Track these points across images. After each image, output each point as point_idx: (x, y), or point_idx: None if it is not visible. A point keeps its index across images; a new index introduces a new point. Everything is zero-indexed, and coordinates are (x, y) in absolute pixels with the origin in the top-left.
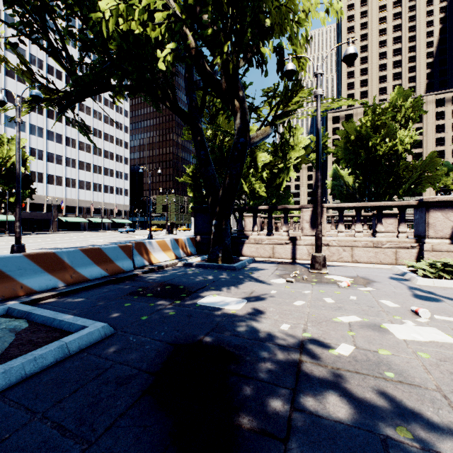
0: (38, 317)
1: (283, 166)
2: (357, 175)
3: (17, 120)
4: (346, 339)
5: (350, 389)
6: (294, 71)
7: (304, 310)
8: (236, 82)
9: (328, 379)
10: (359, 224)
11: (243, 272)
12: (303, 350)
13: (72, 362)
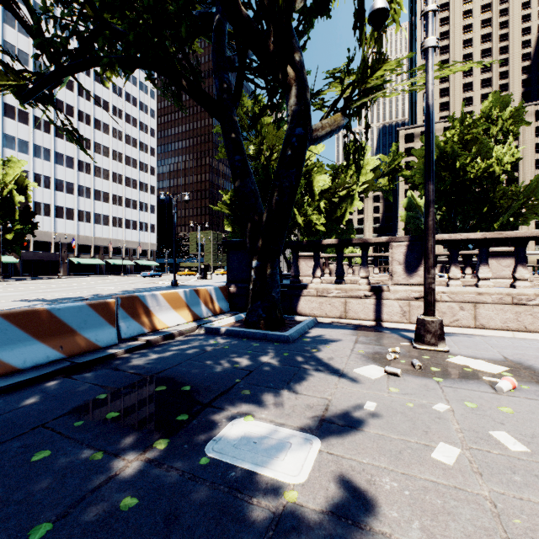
0: None
1: (345, 194)
2: (440, 204)
3: None
4: None
5: None
6: (387, 11)
7: (475, 489)
8: (289, 29)
9: None
10: (485, 267)
11: (302, 347)
12: None
13: None
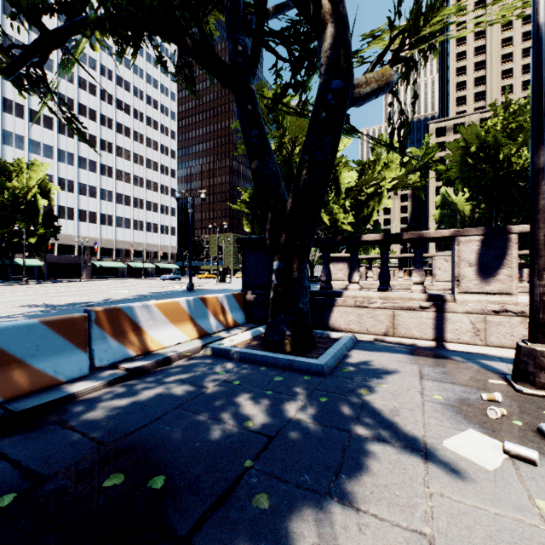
0: None
1: (373, 191)
2: (479, 201)
3: None
4: None
5: None
6: None
7: None
8: None
9: None
10: None
11: (345, 384)
12: None
13: None
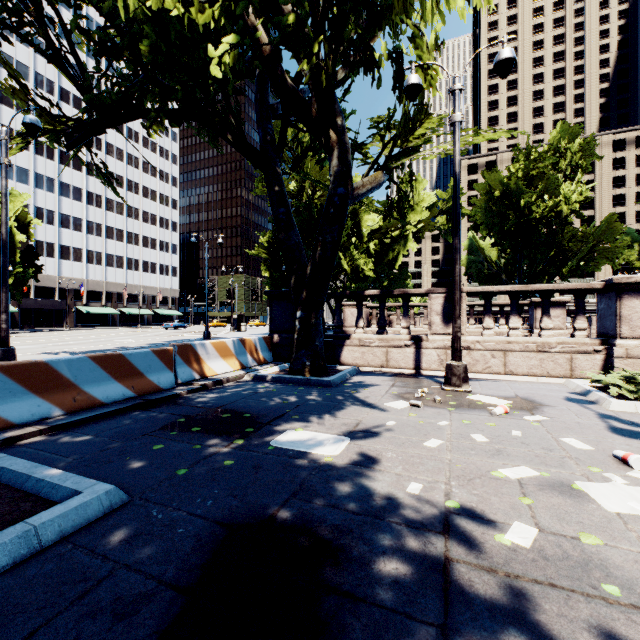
0: (3, 473)
1: (398, 234)
2: (504, 247)
3: (2, 161)
4: (520, 512)
5: (546, 626)
6: (420, 86)
7: (443, 456)
8: (331, 102)
9: (502, 602)
10: (515, 317)
11: (343, 389)
12: (449, 535)
13: (41, 565)
